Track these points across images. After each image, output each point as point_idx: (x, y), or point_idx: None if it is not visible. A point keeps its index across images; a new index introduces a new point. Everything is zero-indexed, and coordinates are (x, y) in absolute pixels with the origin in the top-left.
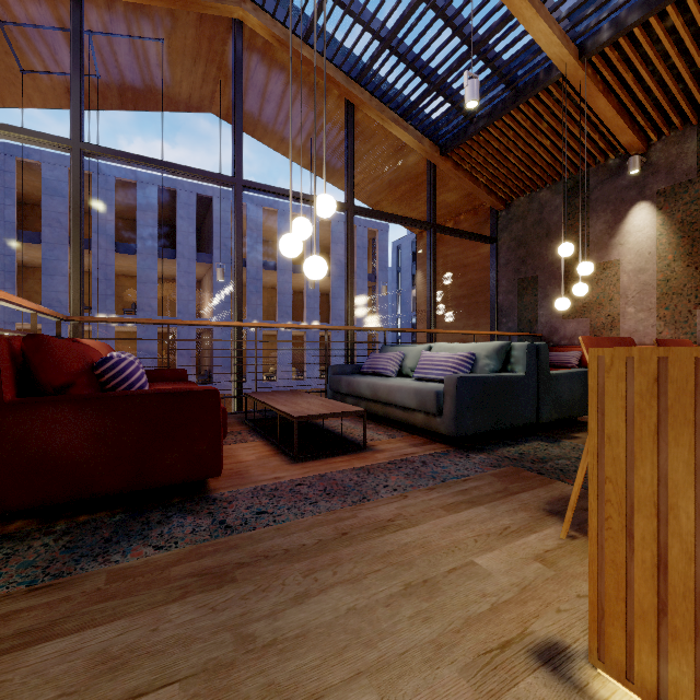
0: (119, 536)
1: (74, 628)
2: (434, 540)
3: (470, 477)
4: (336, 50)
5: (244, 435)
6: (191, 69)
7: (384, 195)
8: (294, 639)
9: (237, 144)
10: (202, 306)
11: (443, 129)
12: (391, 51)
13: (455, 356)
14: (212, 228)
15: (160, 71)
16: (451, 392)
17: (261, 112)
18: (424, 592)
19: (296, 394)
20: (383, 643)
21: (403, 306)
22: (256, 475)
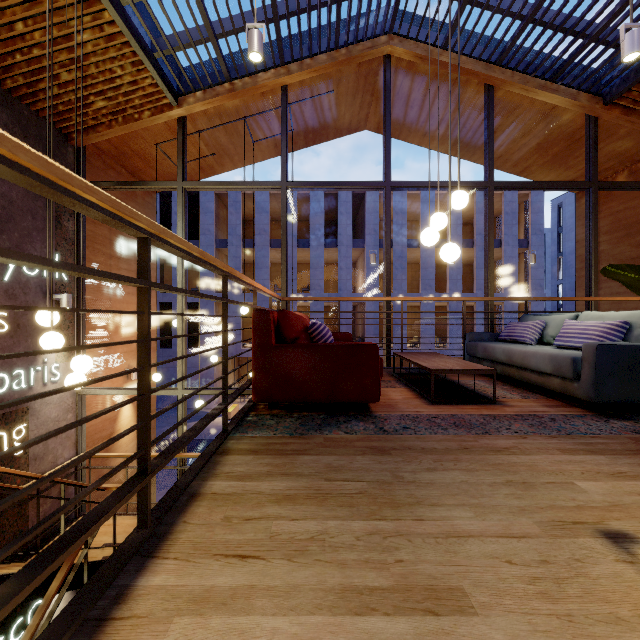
0: (325, 424)
1: (315, 453)
2: (541, 465)
3: (601, 436)
4: (474, 45)
5: (393, 383)
6: (352, 103)
7: (532, 160)
8: (426, 483)
9: (387, 155)
10: (357, 284)
11: (607, 76)
12: (534, 25)
13: (602, 324)
14: (364, 217)
15: (330, 113)
16: (589, 358)
17: (406, 117)
18: (521, 487)
19: (435, 355)
20: (482, 499)
21: (565, 271)
22: (402, 407)
